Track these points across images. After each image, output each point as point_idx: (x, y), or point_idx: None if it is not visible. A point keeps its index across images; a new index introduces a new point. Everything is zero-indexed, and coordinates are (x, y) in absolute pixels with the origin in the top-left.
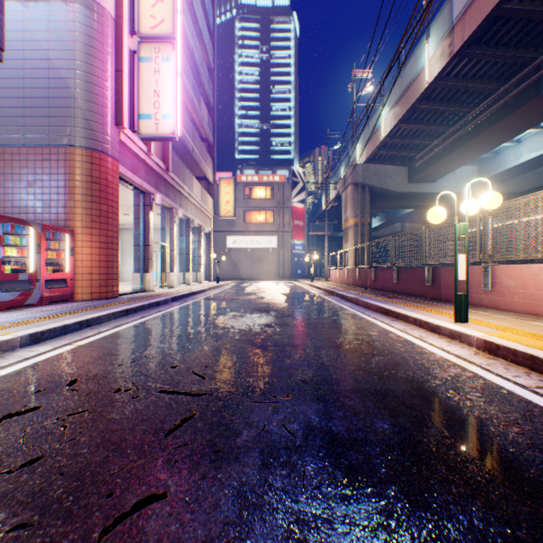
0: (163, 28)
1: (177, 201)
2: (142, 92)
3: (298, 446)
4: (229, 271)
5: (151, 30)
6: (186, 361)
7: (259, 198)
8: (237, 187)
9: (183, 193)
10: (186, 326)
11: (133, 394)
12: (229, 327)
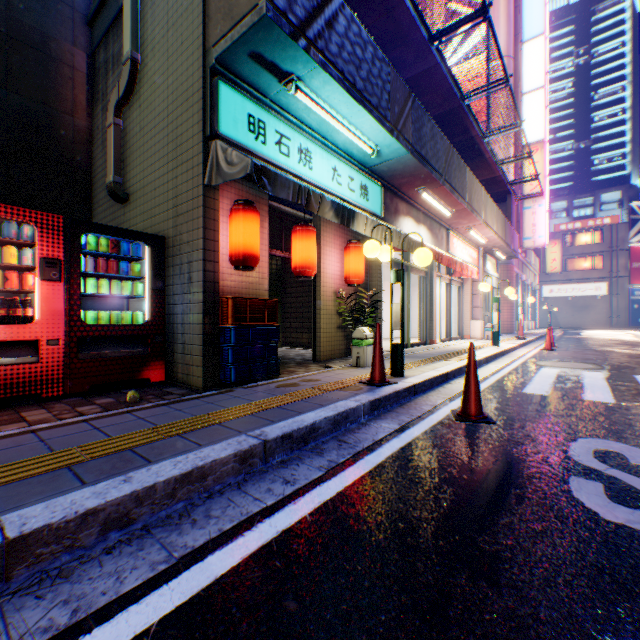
0: (536, 189)
1: (524, 273)
2: (523, 225)
3: (639, 348)
4: (543, 320)
5: (529, 192)
6: (597, 344)
7: (580, 244)
8: (553, 236)
9: (527, 266)
10: (578, 341)
11: (592, 345)
12: (601, 342)
